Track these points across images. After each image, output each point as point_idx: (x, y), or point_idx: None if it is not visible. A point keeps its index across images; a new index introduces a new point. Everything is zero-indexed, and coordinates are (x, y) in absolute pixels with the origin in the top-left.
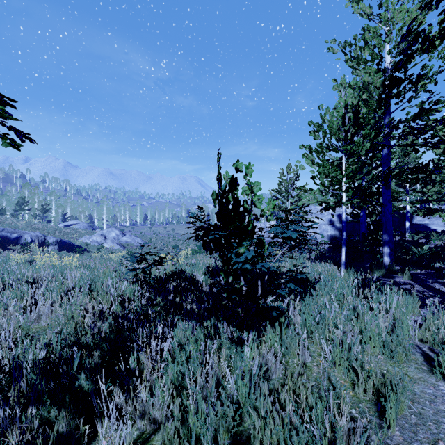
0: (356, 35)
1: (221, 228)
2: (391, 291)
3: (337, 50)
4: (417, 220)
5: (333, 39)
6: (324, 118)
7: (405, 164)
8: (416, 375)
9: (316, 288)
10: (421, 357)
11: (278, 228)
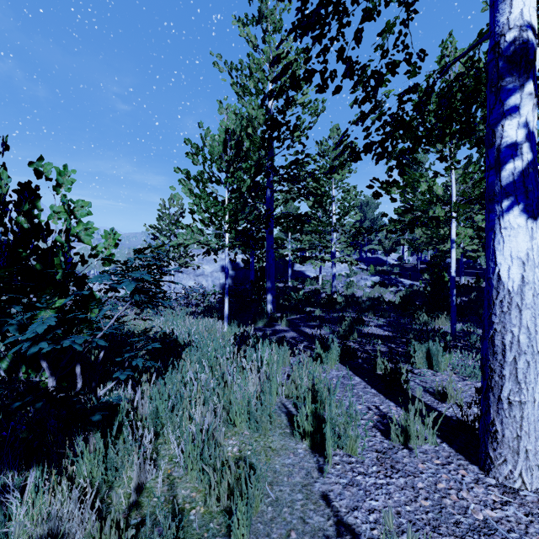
0: (242, 60)
1: (4, 277)
2: (265, 345)
3: (224, 69)
4: (297, 267)
5: (219, 54)
6: (206, 141)
7: (288, 213)
8: (279, 443)
9: (183, 355)
10: (286, 418)
11: (105, 276)
